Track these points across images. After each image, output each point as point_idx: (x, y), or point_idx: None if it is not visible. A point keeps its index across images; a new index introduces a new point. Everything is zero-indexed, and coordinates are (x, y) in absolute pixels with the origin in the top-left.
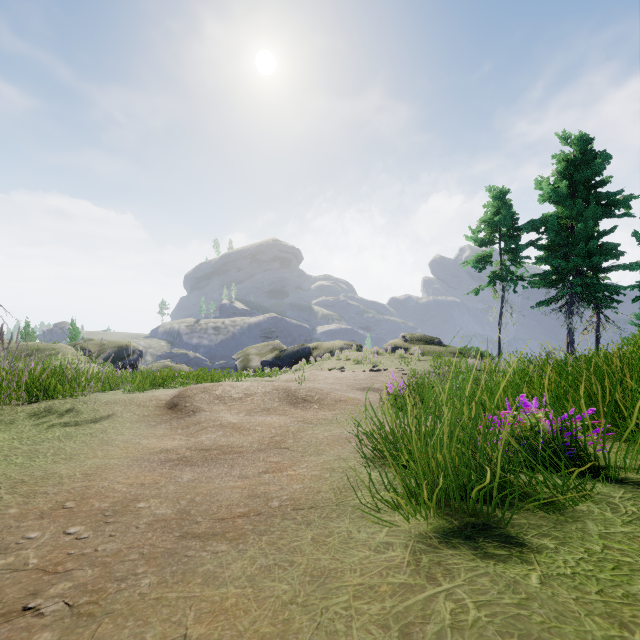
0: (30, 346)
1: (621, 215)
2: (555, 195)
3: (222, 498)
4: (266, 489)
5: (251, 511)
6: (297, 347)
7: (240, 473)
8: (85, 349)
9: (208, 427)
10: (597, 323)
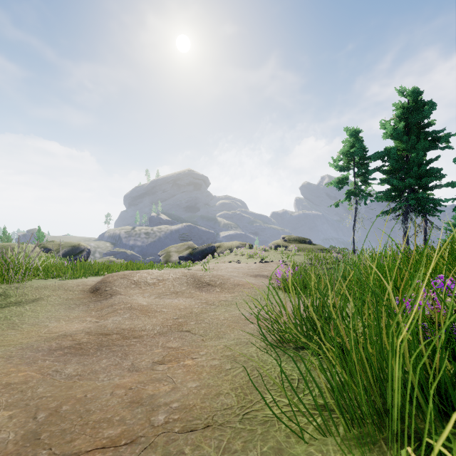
0: (5, 246)
1: (443, 147)
2: (395, 133)
3: (95, 407)
4: (155, 389)
5: (124, 435)
6: (205, 246)
7: (132, 364)
8: (47, 248)
9: (118, 309)
10: (425, 227)
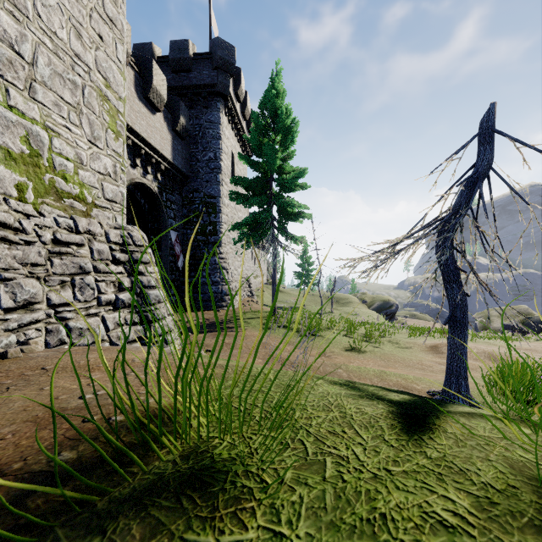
0: (337, 296)
1: None
2: None
3: None
4: None
5: None
6: None
7: None
8: (364, 300)
9: None
10: None
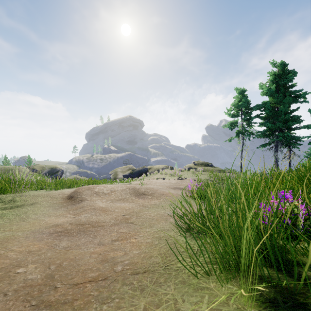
0: (6, 168)
1: (302, 101)
2: (269, 92)
3: (82, 263)
4: (114, 254)
5: (100, 276)
6: (141, 168)
7: (99, 241)
8: (34, 169)
9: (87, 210)
10: (289, 155)
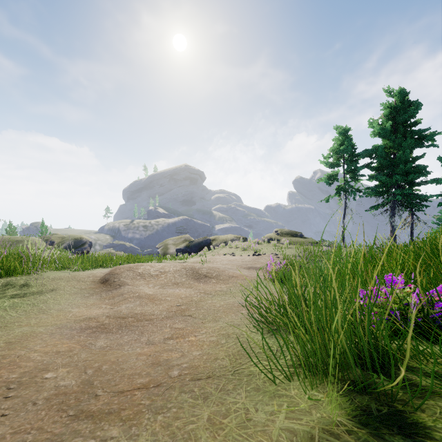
0: (11, 238)
1: (429, 145)
2: (382, 131)
3: (127, 366)
4: (168, 356)
5: (151, 382)
6: (201, 239)
7: (148, 339)
8: (51, 241)
9: (128, 298)
10: (411, 221)
